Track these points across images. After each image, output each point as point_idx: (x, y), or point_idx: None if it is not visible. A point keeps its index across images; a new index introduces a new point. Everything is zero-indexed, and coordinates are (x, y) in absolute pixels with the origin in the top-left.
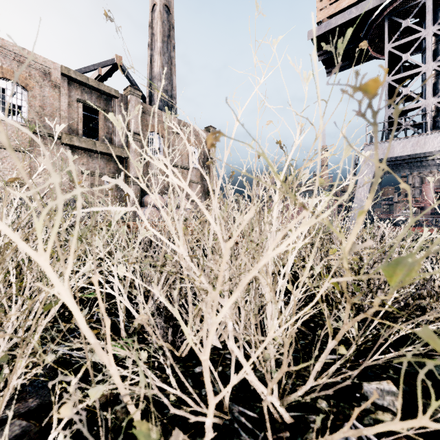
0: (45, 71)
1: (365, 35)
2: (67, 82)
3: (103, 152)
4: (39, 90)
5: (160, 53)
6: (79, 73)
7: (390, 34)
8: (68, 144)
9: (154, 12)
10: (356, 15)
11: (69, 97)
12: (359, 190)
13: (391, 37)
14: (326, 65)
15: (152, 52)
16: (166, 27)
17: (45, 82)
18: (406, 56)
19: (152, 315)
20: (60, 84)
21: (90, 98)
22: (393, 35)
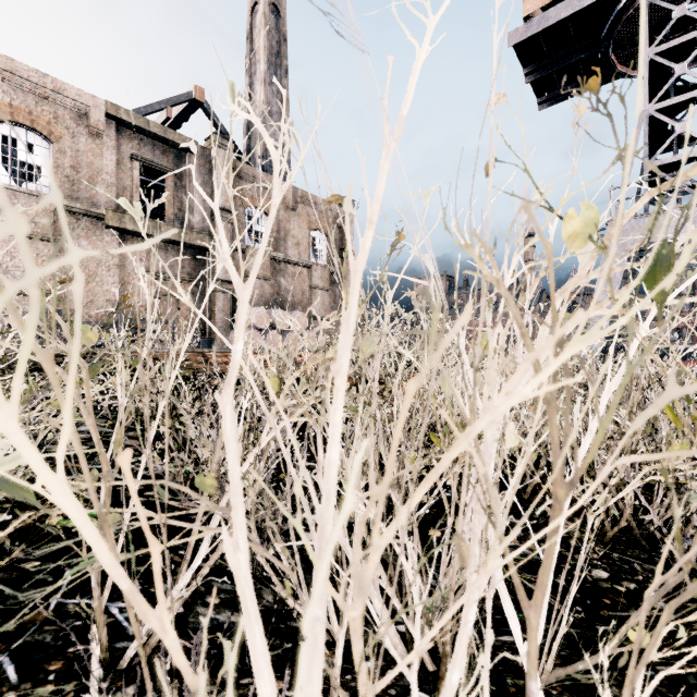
0: (79, 110)
1: (607, 35)
2: (114, 128)
3: (172, 241)
4: (70, 141)
5: (264, 81)
6: (134, 114)
7: (651, 32)
8: (116, 227)
9: (255, 16)
10: (592, 1)
11: (119, 153)
12: (599, 298)
13: (653, 38)
14: (539, 91)
15: (251, 80)
16: (273, 39)
17: (80, 128)
18: (682, 67)
19: (207, 576)
20: (103, 132)
21: (152, 154)
22: (656, 35)
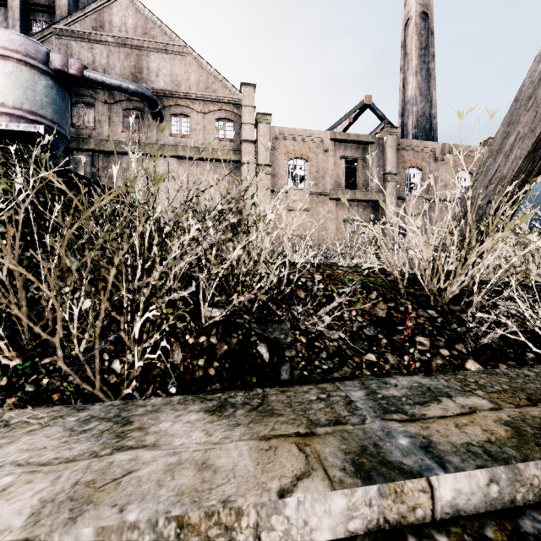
0: (318, 141)
1: None
2: (333, 145)
3: (361, 200)
4: (315, 159)
5: (415, 72)
6: (342, 133)
7: None
8: (334, 198)
9: (407, 28)
10: None
11: (335, 157)
12: None
13: None
14: None
15: (404, 75)
16: (422, 37)
17: (319, 150)
18: None
19: None
20: (328, 149)
21: (350, 152)
22: None
